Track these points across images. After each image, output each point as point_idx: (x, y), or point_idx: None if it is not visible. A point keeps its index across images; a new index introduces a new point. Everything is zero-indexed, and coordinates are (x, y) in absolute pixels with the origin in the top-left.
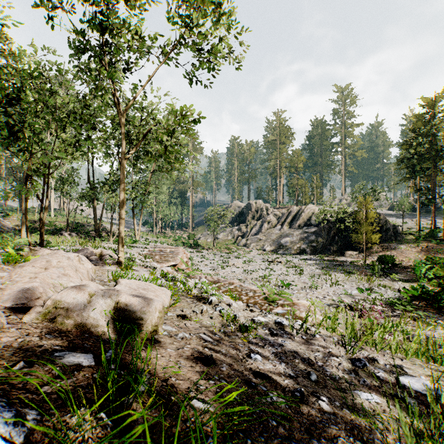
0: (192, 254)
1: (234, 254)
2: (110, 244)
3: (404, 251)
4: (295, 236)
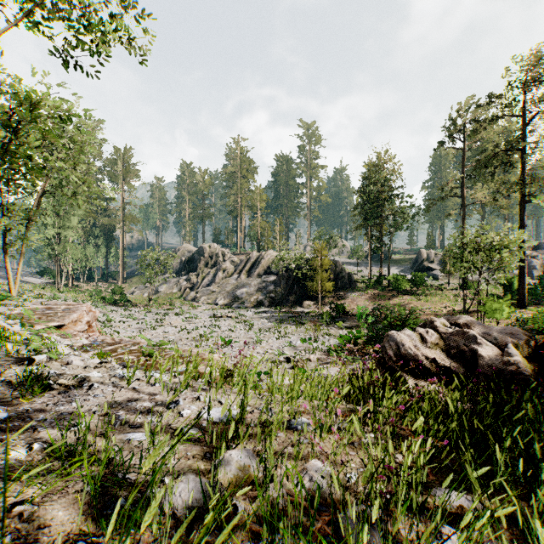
0: (114, 313)
1: (176, 311)
2: None
3: (355, 299)
4: (252, 286)
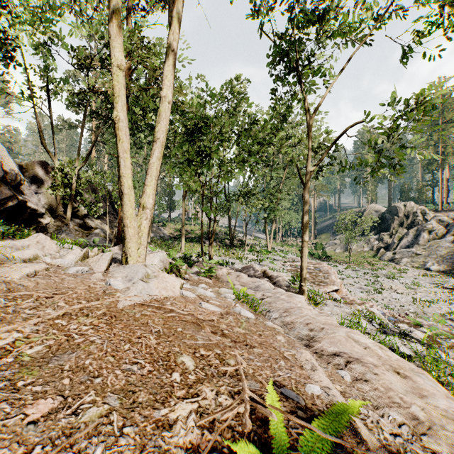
0: None
1: (383, 273)
2: (246, 254)
3: None
4: None
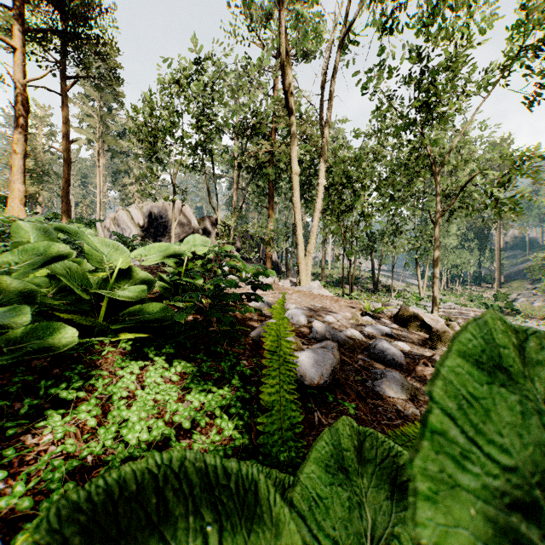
0: None
1: None
2: (392, 300)
3: None
4: None
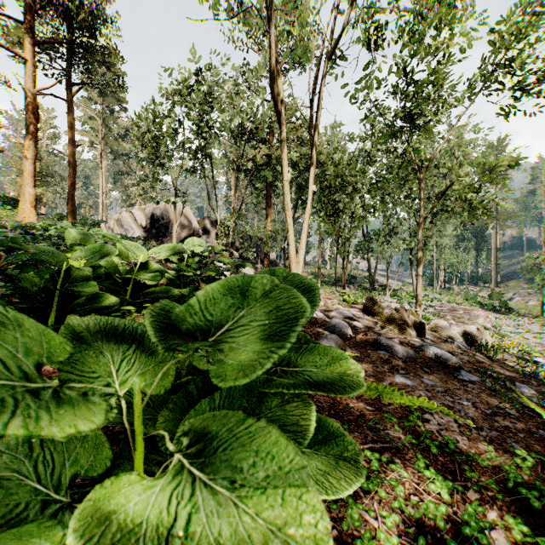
0: (497, 320)
1: None
2: (387, 298)
3: None
4: None
